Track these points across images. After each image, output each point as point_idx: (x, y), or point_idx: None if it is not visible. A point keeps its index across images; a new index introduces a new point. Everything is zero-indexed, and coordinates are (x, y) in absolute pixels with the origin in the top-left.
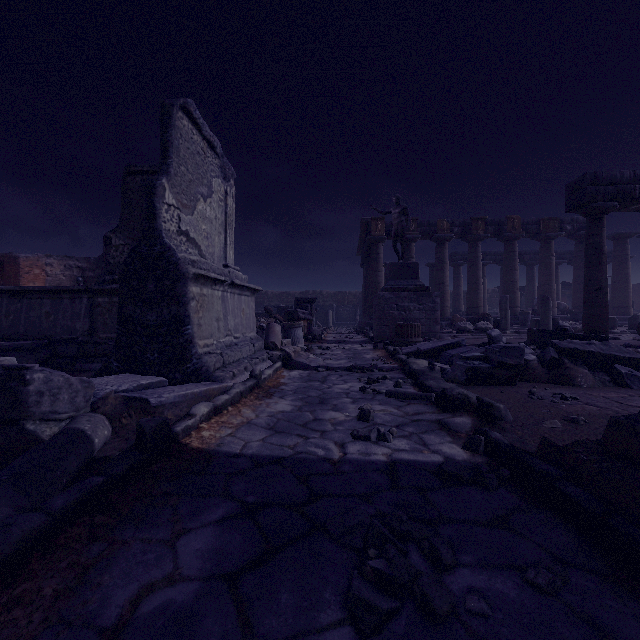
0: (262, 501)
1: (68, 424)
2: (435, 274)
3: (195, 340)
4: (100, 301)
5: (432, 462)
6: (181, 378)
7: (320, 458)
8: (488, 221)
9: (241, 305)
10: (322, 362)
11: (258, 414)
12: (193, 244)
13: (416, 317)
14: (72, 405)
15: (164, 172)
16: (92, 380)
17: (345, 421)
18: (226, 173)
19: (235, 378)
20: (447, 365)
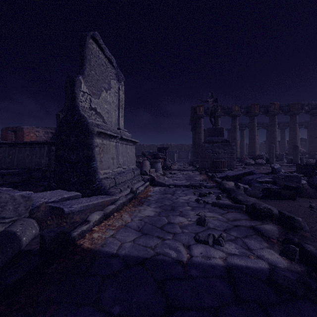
0: (125, 313)
1: (8, 226)
2: (231, 134)
3: (98, 170)
4: (53, 148)
5: (260, 269)
6: (90, 193)
7: (173, 260)
8: (260, 105)
9: (127, 150)
10: (172, 182)
11: (132, 218)
12: (99, 116)
13: (222, 157)
14: (15, 212)
15: (81, 73)
16: (36, 194)
17: (188, 225)
18: (119, 77)
19: (121, 192)
20: (247, 185)
